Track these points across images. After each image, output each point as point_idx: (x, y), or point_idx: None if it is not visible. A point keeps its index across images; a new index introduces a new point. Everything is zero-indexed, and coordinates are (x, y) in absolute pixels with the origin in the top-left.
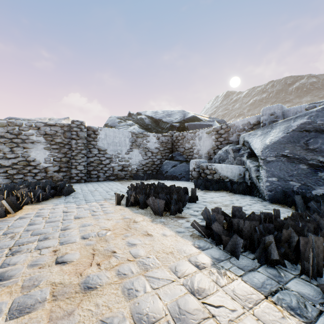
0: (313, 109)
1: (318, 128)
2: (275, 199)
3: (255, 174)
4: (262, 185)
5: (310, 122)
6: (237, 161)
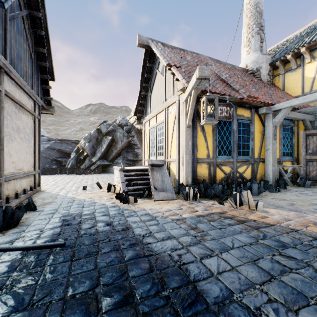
0: (51, 141)
1: (53, 148)
2: None
3: None
4: None
5: (51, 146)
6: None
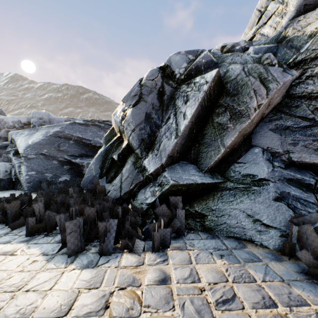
0: (65, 122)
1: (66, 136)
2: (33, 188)
3: (18, 170)
4: (23, 179)
5: (62, 131)
6: (4, 158)
